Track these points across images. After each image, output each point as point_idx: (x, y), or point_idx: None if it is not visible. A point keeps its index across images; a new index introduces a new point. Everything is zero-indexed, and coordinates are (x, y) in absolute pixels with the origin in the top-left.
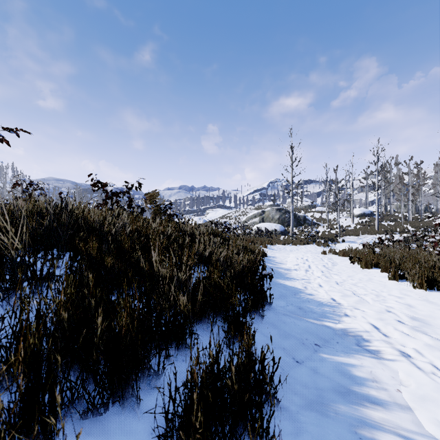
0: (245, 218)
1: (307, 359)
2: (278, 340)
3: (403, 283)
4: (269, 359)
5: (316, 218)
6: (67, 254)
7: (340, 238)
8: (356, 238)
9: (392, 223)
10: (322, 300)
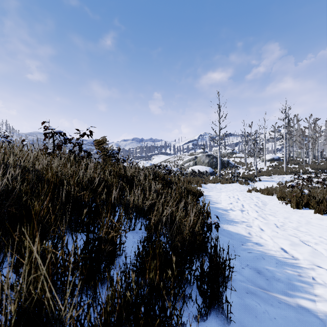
0: (181, 162)
1: None
2: None
3: None
4: None
5: (236, 162)
6: None
7: (257, 177)
8: (269, 177)
9: (295, 166)
10: (275, 254)
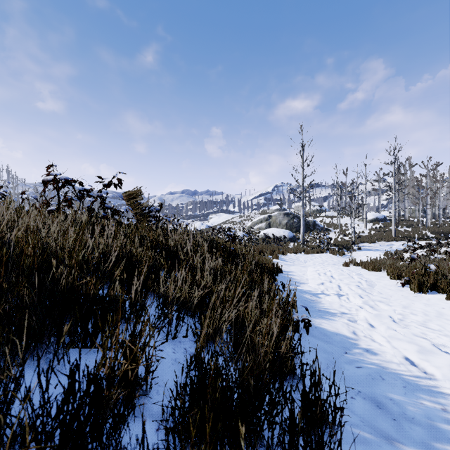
0: (250, 224)
1: None
2: None
3: None
4: None
5: (326, 223)
6: None
7: (355, 245)
8: (372, 245)
9: (408, 229)
10: (398, 369)
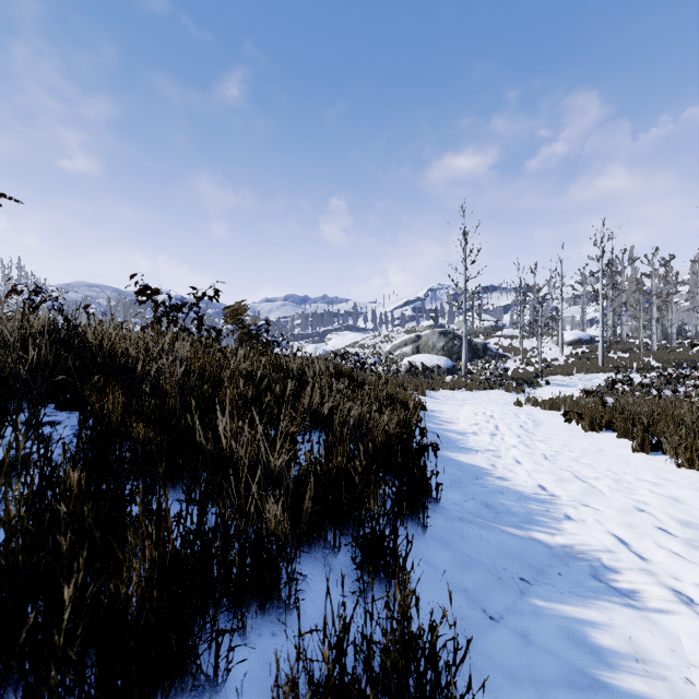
0: (389, 348)
1: (509, 611)
2: (454, 573)
3: (659, 458)
4: (439, 617)
5: (503, 346)
6: (72, 415)
7: (542, 379)
8: (568, 379)
9: (625, 355)
10: (523, 490)
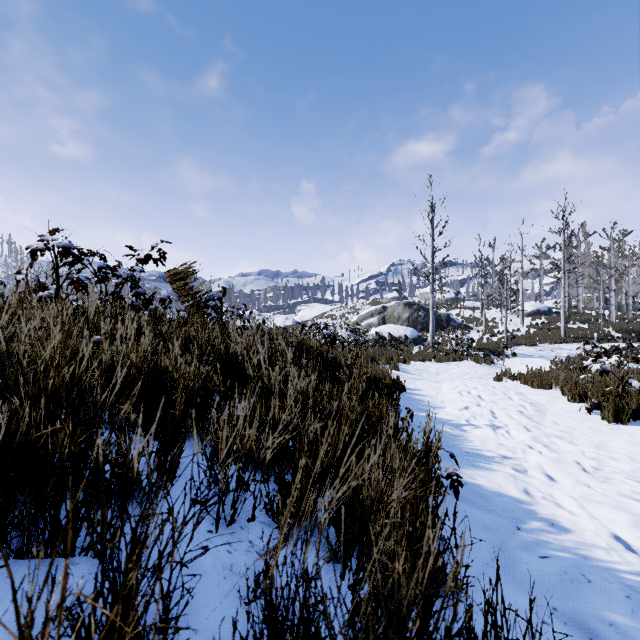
0: (356, 318)
1: None
2: None
3: None
4: None
5: (465, 317)
6: None
7: (507, 349)
8: (533, 349)
9: (584, 326)
10: (609, 560)
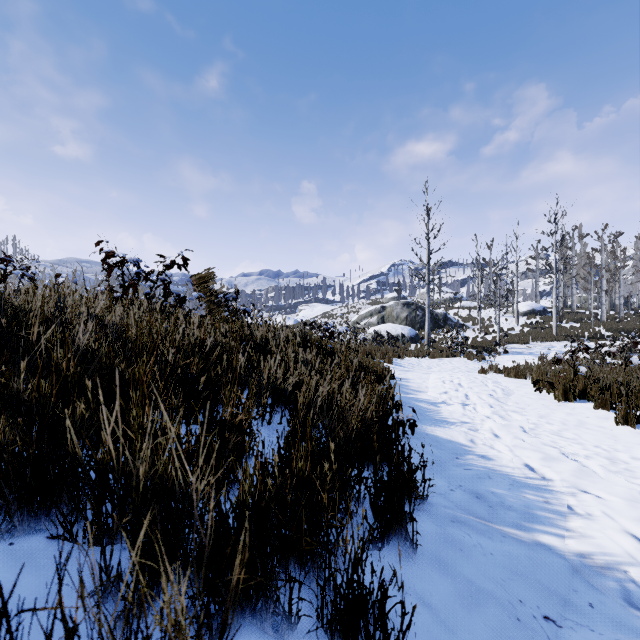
0: (356, 318)
1: None
2: (460, 618)
3: None
4: None
5: (462, 317)
6: None
7: (500, 347)
8: (524, 347)
9: (576, 325)
10: (511, 472)
